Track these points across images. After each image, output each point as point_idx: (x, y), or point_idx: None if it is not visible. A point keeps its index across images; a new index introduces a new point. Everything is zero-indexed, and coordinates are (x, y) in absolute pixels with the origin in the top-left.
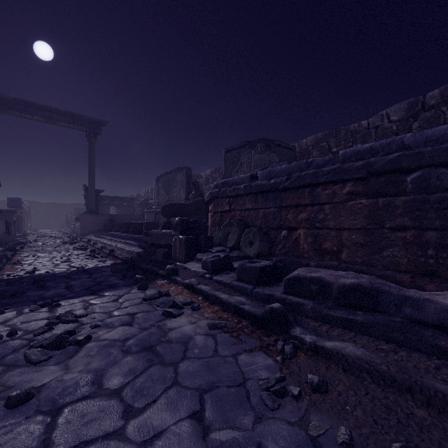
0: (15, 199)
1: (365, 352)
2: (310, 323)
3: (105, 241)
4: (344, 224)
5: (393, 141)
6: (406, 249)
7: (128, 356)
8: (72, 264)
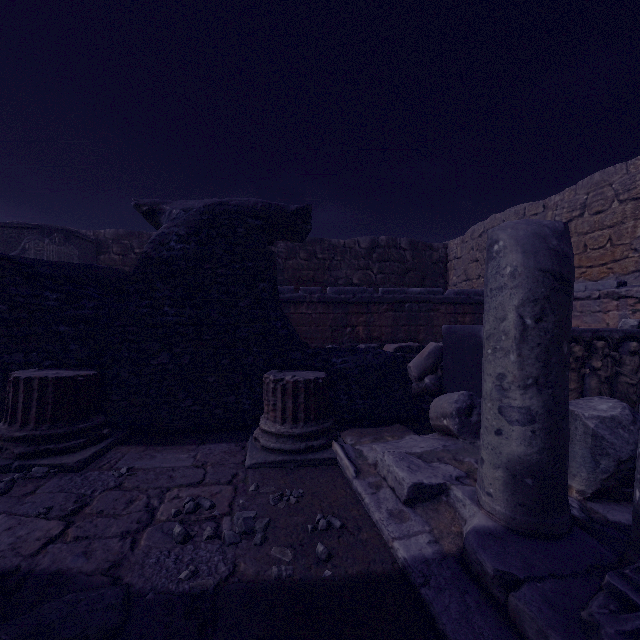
0: None
1: None
2: None
3: None
4: None
5: None
6: None
7: None
8: None
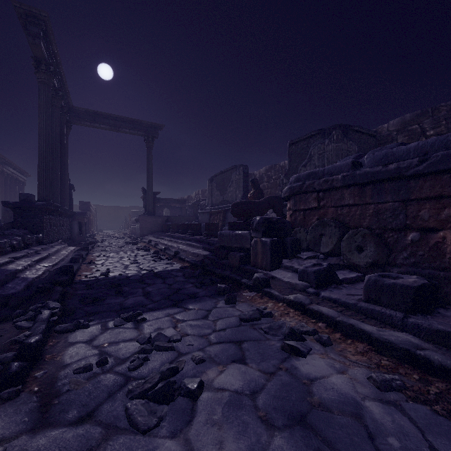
0: (85, 203)
1: None
2: None
3: (165, 242)
4: None
5: None
6: None
7: (276, 435)
8: (141, 266)
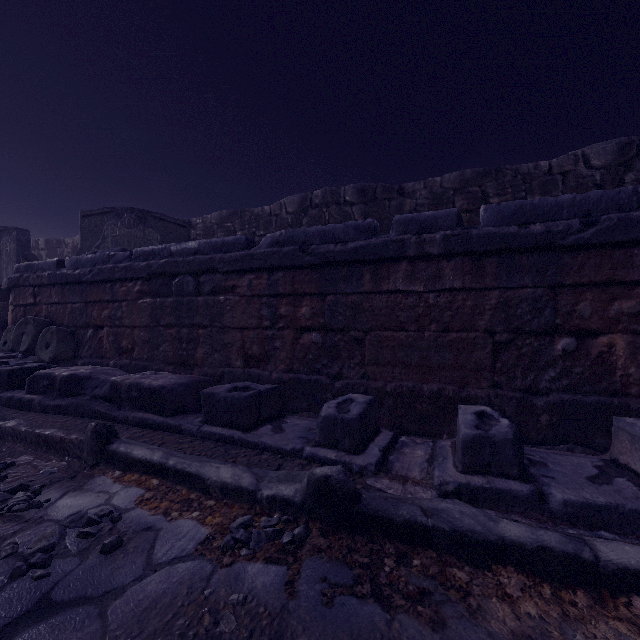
0: None
1: (21, 422)
2: (30, 415)
3: None
4: (135, 322)
5: (165, 247)
6: (173, 344)
7: None
8: None
